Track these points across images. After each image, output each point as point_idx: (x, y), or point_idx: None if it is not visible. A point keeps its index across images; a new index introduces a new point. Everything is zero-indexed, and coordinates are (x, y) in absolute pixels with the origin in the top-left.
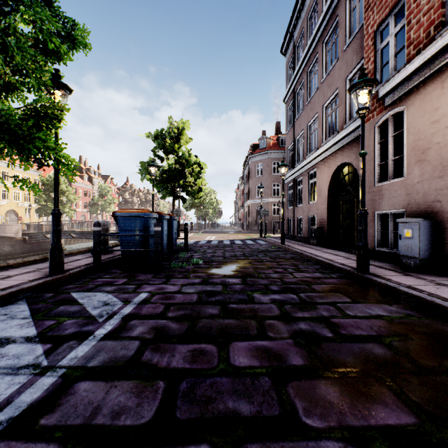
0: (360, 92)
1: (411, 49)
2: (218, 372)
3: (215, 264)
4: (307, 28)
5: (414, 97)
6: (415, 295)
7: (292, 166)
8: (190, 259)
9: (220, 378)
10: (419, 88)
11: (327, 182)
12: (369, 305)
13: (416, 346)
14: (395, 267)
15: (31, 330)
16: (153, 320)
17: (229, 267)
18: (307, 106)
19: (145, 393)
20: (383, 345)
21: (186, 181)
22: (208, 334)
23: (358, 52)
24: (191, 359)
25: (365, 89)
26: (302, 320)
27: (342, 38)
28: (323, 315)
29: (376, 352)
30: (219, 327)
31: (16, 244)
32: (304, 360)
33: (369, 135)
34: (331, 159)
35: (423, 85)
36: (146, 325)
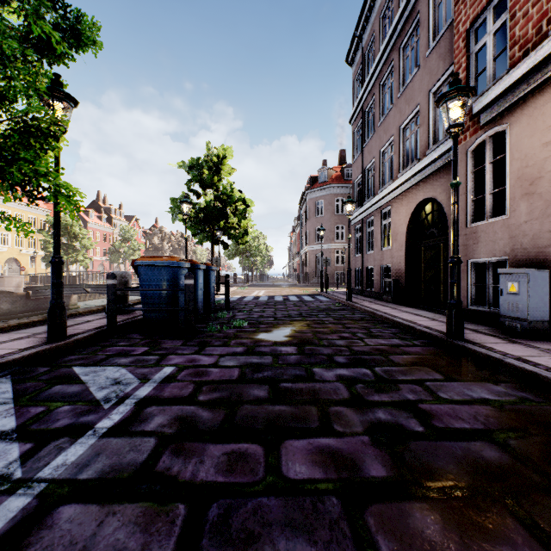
0: (452, 104)
1: (517, 50)
2: (265, 488)
3: (264, 327)
4: (380, 30)
5: (520, 112)
6: (529, 371)
7: (361, 203)
8: (232, 320)
9: (267, 499)
10: (527, 100)
11: (405, 223)
12: (468, 384)
13: (542, 446)
14: (496, 332)
15: (8, 422)
16: (178, 406)
17: (282, 331)
18: (380, 128)
19: (157, 524)
20: (496, 445)
21: (228, 222)
22: (251, 428)
23: (445, 58)
24: (226, 467)
25: (458, 100)
26: (379, 407)
27: (425, 40)
28: (407, 398)
29: (487, 456)
30: (267, 417)
31: (17, 301)
32: (387, 469)
33: (461, 162)
34: (410, 193)
35: (533, 96)
36: (168, 413)
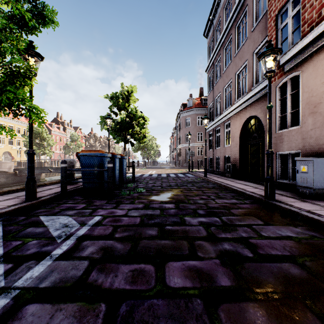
0: (268, 59)
1: (306, 27)
2: (155, 293)
3: (155, 192)
4: (223, 16)
5: (308, 64)
6: (315, 219)
7: (212, 119)
8: (136, 188)
9: (156, 300)
10: (312, 57)
11: (238, 130)
12: (278, 227)
13: None
14: (294, 195)
15: None
16: (102, 240)
17: (166, 195)
18: (223, 74)
19: (87, 317)
20: (298, 265)
21: (134, 130)
22: (147, 254)
23: (262, 32)
24: (131, 279)
25: (272, 56)
26: (225, 241)
27: (250, 22)
28: (242, 236)
29: (292, 272)
30: (157, 248)
31: (9, 177)
32: (231, 281)
33: (272, 94)
34: (242, 113)
35: (316, 54)
36: (96, 245)
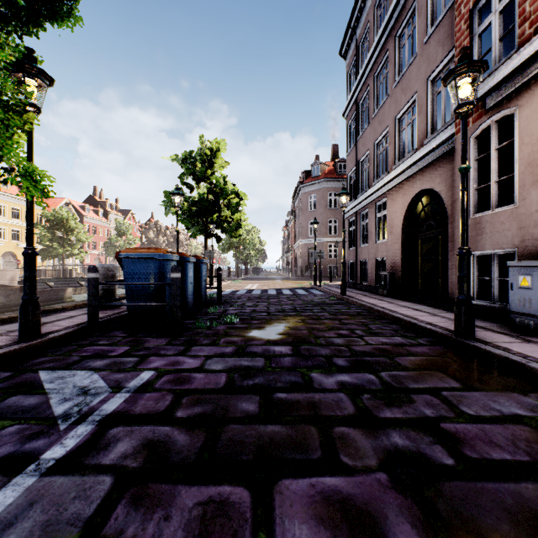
0: (462, 81)
1: (527, 27)
2: None
3: (256, 324)
4: (374, 20)
5: (531, 93)
6: None
7: (355, 196)
8: (223, 315)
9: None
10: None
11: (401, 215)
12: (492, 394)
13: None
14: (506, 329)
15: None
16: (150, 425)
17: (275, 328)
18: (374, 120)
19: None
20: None
21: (221, 215)
22: (237, 460)
23: (444, 43)
24: (200, 528)
25: (468, 76)
26: (394, 427)
27: (422, 27)
28: (425, 415)
29: None
30: (257, 443)
31: (11, 294)
32: (420, 533)
33: None
34: (406, 185)
35: None
36: (135, 437)
